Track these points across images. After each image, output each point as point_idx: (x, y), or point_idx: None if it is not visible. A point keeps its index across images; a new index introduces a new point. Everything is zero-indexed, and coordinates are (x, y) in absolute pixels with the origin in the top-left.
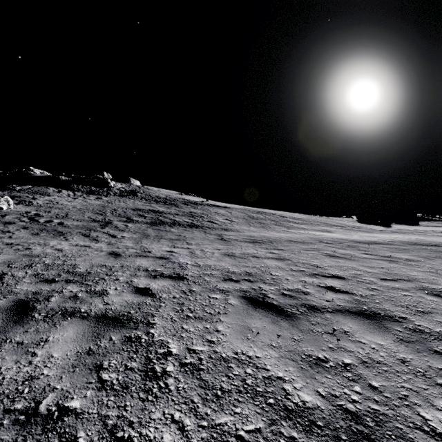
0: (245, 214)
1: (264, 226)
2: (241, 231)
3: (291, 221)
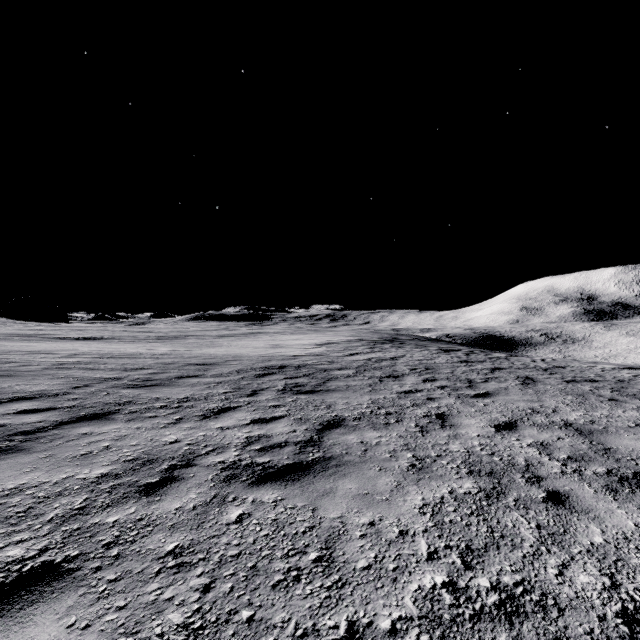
0: None
1: None
2: None
3: None
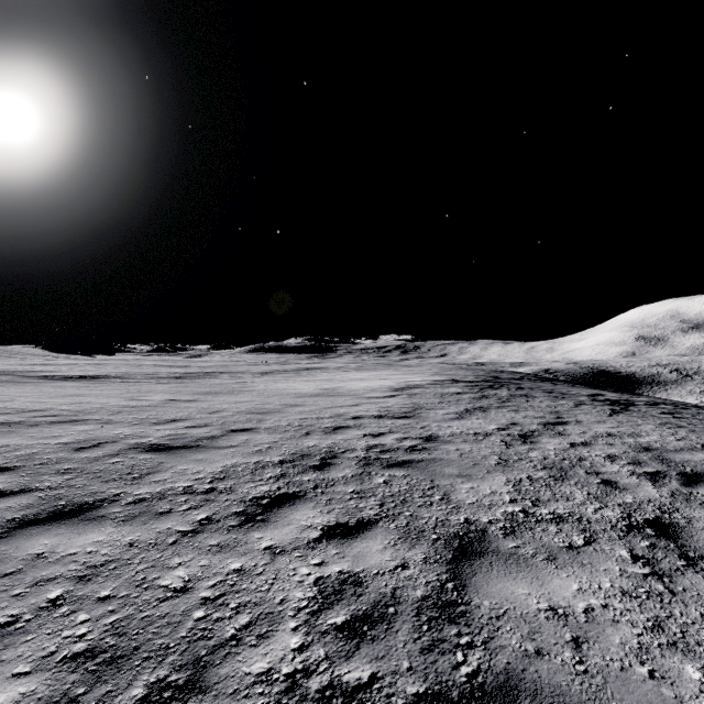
0: None
1: None
2: None
3: None
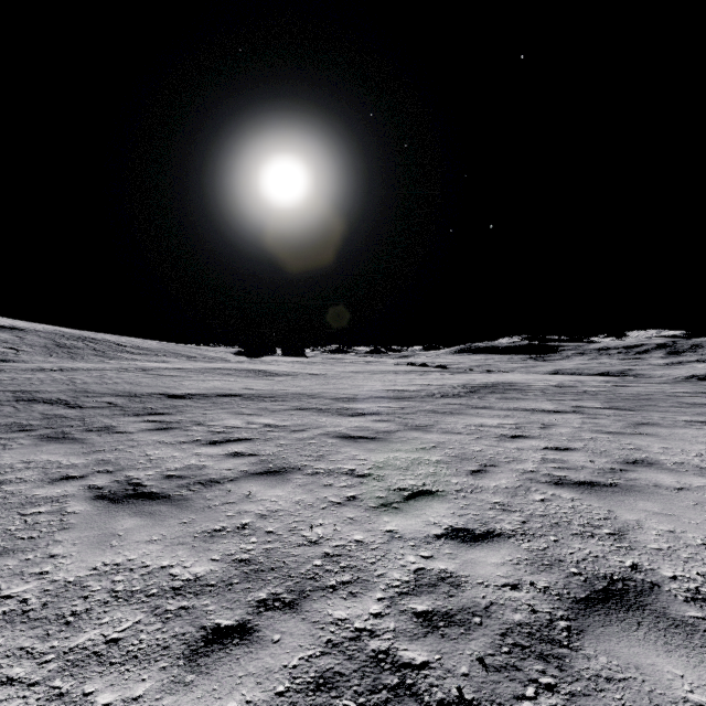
0: (51, 341)
1: (75, 356)
2: (30, 362)
3: (129, 351)
